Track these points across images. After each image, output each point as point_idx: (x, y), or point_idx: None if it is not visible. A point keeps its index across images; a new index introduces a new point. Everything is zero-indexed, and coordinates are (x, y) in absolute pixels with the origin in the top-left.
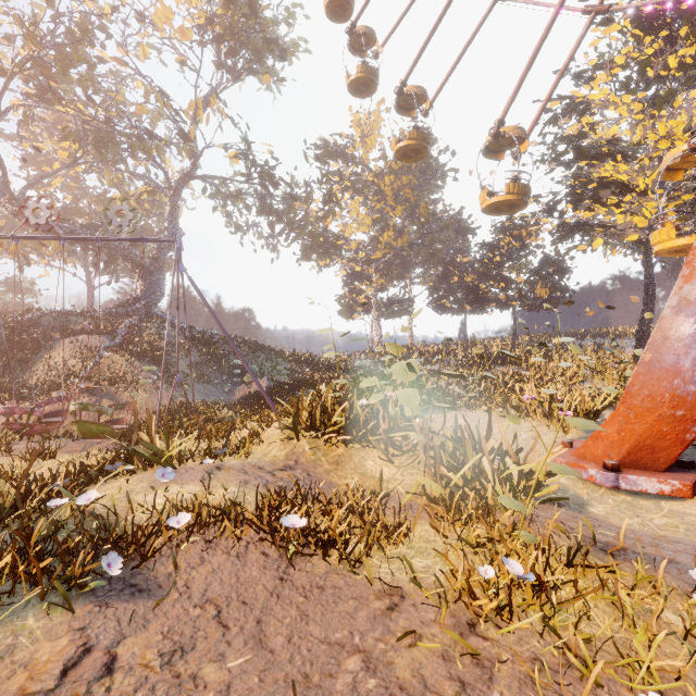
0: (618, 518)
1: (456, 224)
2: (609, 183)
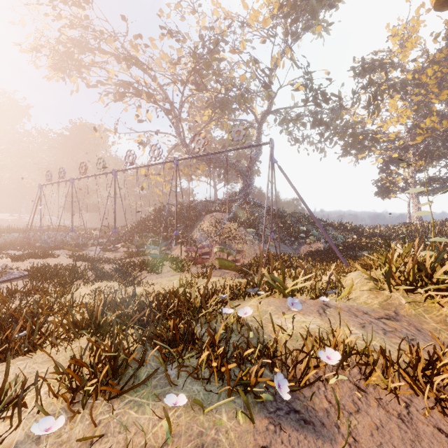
0: None
1: None
2: None
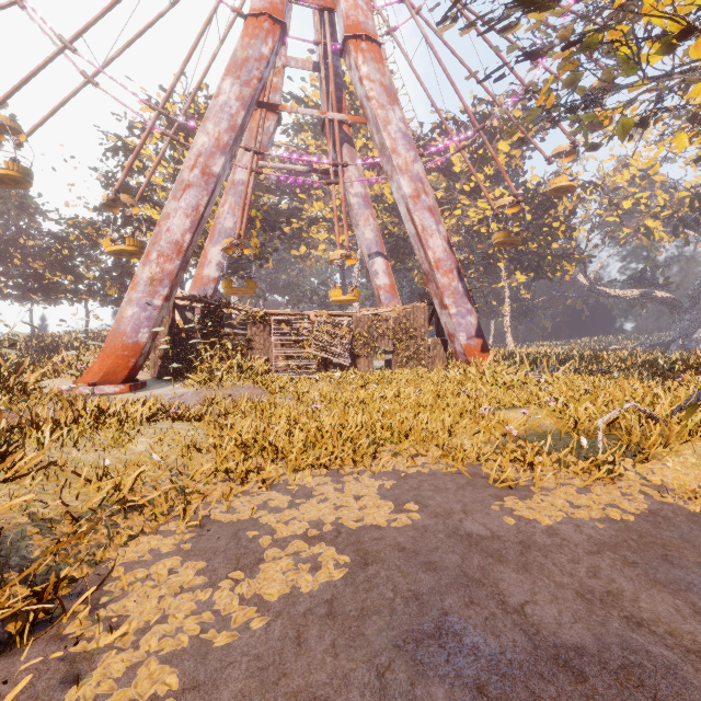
0: None
1: (19, 199)
2: (143, 220)
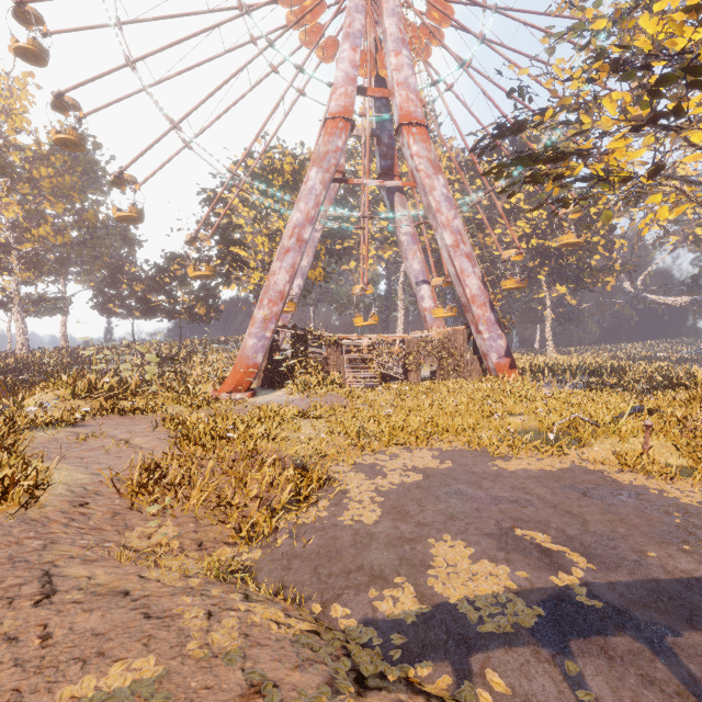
0: None
1: (123, 233)
2: (237, 260)
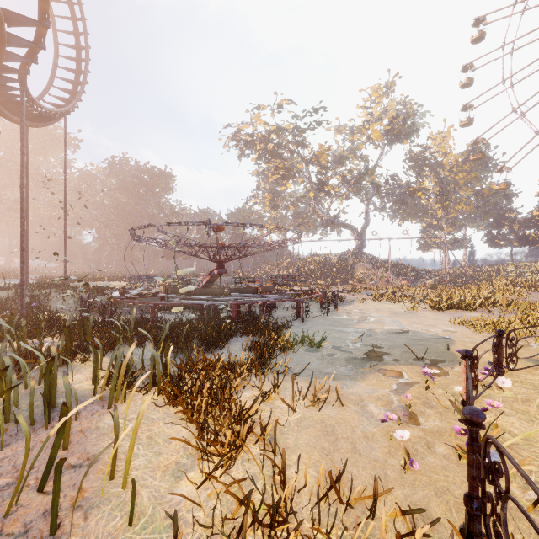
0: None
1: (503, 192)
2: None
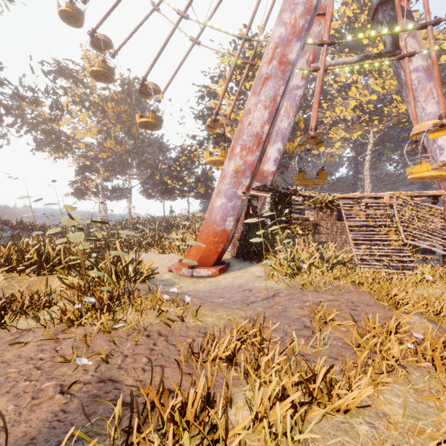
0: (186, 287)
1: (159, 144)
2: (221, 136)
